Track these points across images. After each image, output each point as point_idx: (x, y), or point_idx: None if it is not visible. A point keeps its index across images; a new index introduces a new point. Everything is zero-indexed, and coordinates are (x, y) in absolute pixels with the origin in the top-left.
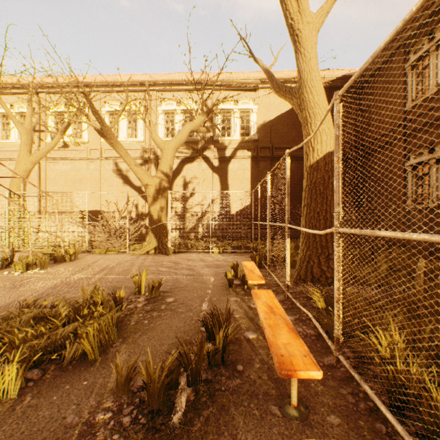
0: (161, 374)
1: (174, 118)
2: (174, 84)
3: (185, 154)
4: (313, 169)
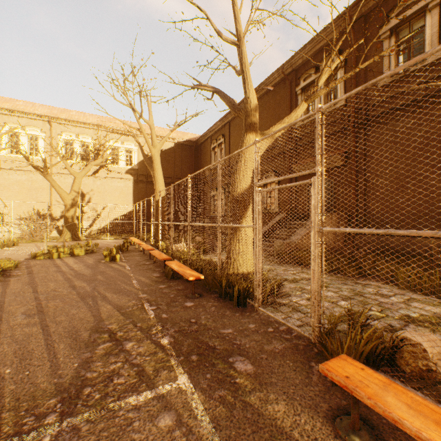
0: (117, 247)
1: (74, 146)
2: (74, 122)
3: None
4: (157, 202)
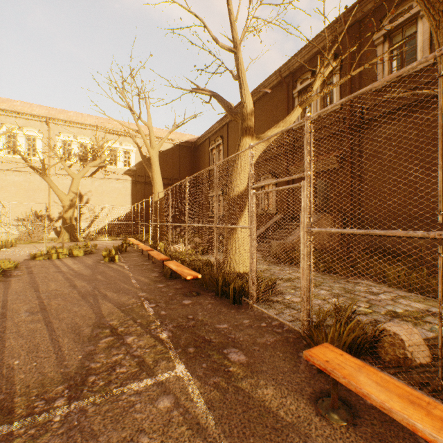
0: (116, 248)
1: (72, 147)
2: (72, 123)
3: None
4: (156, 203)
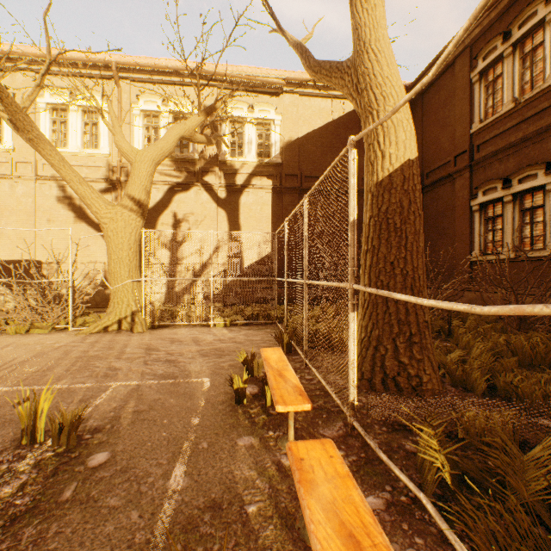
0: None
1: (159, 124)
2: (158, 72)
3: (176, 178)
4: (382, 188)
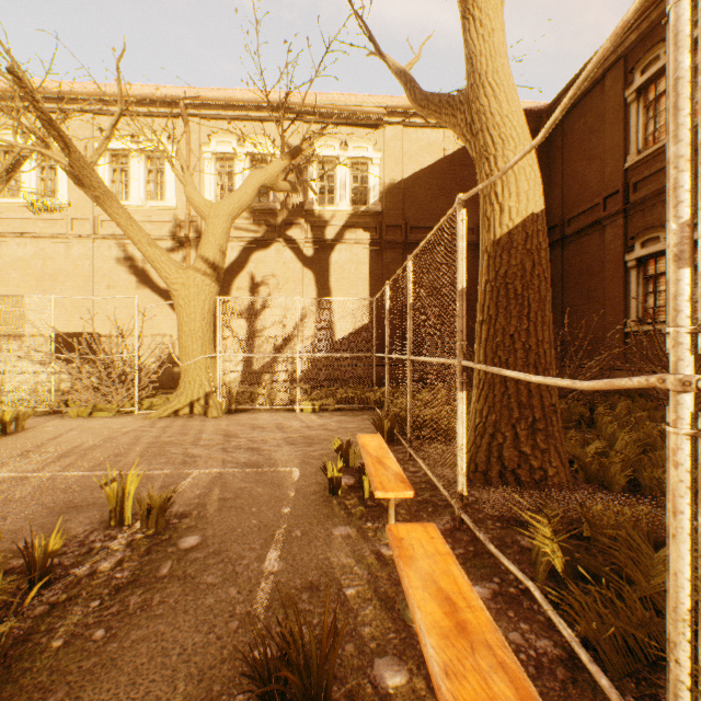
0: None
1: (234, 168)
2: (233, 106)
3: (254, 233)
4: (501, 248)
